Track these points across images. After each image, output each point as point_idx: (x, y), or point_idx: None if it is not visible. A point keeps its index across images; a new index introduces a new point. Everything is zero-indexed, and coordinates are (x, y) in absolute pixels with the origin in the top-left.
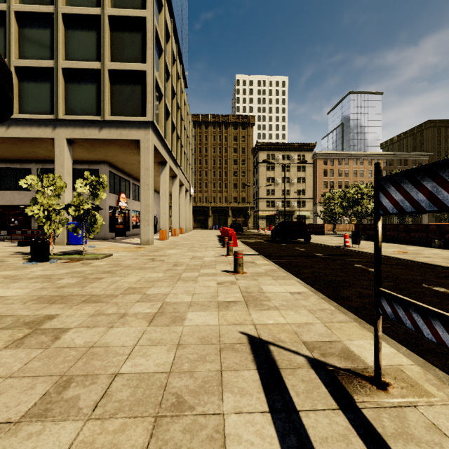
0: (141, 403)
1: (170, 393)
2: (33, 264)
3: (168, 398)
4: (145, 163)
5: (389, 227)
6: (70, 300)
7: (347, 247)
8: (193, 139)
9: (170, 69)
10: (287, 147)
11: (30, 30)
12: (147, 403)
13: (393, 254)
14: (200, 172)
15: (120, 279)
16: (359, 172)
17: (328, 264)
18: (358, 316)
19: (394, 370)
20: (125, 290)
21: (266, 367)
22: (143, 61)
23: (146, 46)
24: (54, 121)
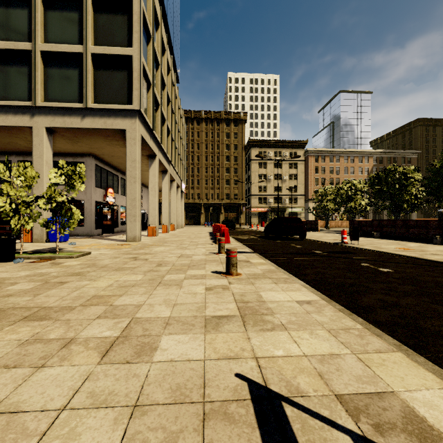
0: None
1: None
2: None
3: None
4: (131, 155)
5: (385, 223)
6: (7, 316)
7: (345, 243)
8: (184, 135)
9: (159, 58)
10: (279, 144)
11: (6, 10)
12: None
13: (398, 251)
14: (192, 168)
15: (87, 284)
16: (350, 169)
17: (332, 263)
18: (396, 339)
19: None
20: (88, 300)
21: None
22: (129, 45)
23: (132, 30)
24: (32, 108)
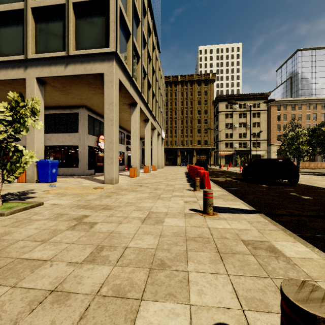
0: None
1: None
2: None
3: None
4: (109, 98)
5: None
6: None
7: None
8: (164, 93)
9: (140, 15)
10: (244, 97)
11: None
12: None
13: None
14: (170, 121)
15: None
16: (312, 115)
17: None
18: None
19: None
20: None
21: None
22: None
23: None
24: (25, 62)
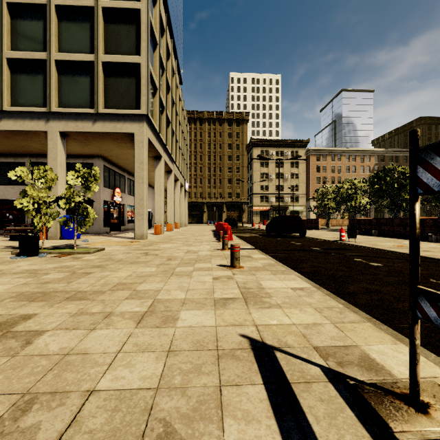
0: (118, 434)
1: (157, 419)
2: (21, 258)
3: (153, 427)
4: (139, 157)
5: (383, 221)
6: (52, 297)
7: (343, 241)
8: (188, 135)
9: (164, 63)
10: (281, 144)
11: (23, 22)
12: (126, 434)
13: (392, 248)
14: (195, 168)
15: (110, 274)
16: (351, 168)
17: (327, 258)
18: (369, 315)
19: (430, 384)
20: (114, 286)
21: (274, 380)
22: (137, 53)
23: (140, 39)
24: (47, 114)
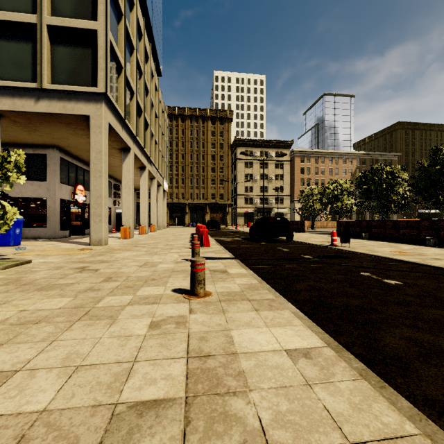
0: None
1: None
2: None
3: None
4: (96, 145)
5: (374, 224)
6: None
7: (336, 246)
8: (167, 131)
9: (134, 41)
10: (266, 144)
11: None
12: None
13: (395, 255)
14: (176, 167)
15: None
16: (334, 170)
17: (326, 273)
18: None
19: None
20: None
21: None
22: (94, 19)
23: (97, 1)
24: None
